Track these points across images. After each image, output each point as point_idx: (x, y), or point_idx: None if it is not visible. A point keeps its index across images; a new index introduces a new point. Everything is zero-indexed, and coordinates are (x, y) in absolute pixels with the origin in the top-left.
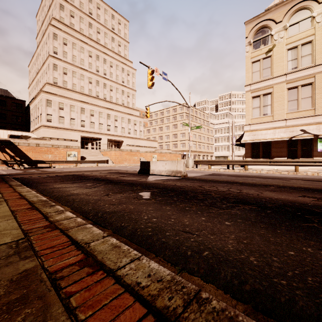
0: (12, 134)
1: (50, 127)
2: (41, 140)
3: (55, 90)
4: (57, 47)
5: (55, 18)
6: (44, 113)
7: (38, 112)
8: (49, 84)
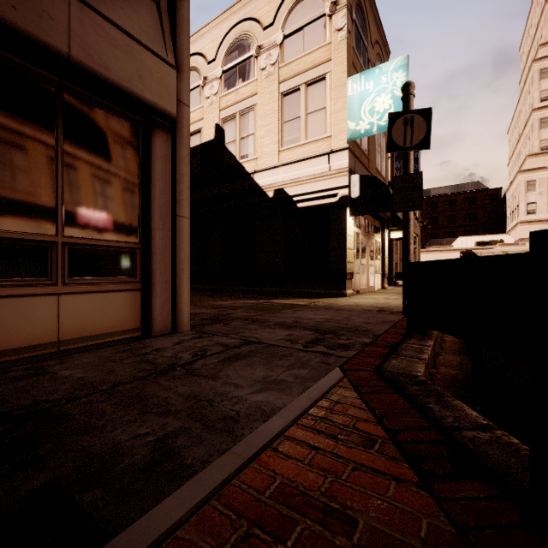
0: (480, 240)
1: (532, 221)
2: (509, 246)
3: (542, 160)
4: (546, 89)
5: (542, 44)
6: (521, 203)
7: (514, 204)
8: (530, 157)
